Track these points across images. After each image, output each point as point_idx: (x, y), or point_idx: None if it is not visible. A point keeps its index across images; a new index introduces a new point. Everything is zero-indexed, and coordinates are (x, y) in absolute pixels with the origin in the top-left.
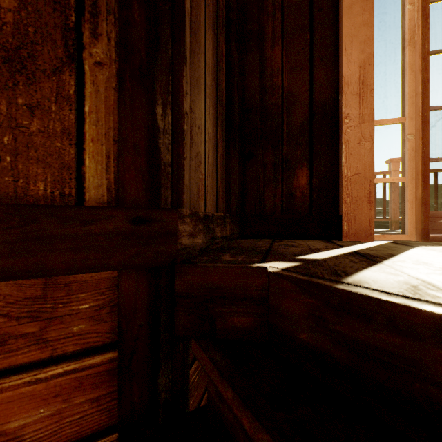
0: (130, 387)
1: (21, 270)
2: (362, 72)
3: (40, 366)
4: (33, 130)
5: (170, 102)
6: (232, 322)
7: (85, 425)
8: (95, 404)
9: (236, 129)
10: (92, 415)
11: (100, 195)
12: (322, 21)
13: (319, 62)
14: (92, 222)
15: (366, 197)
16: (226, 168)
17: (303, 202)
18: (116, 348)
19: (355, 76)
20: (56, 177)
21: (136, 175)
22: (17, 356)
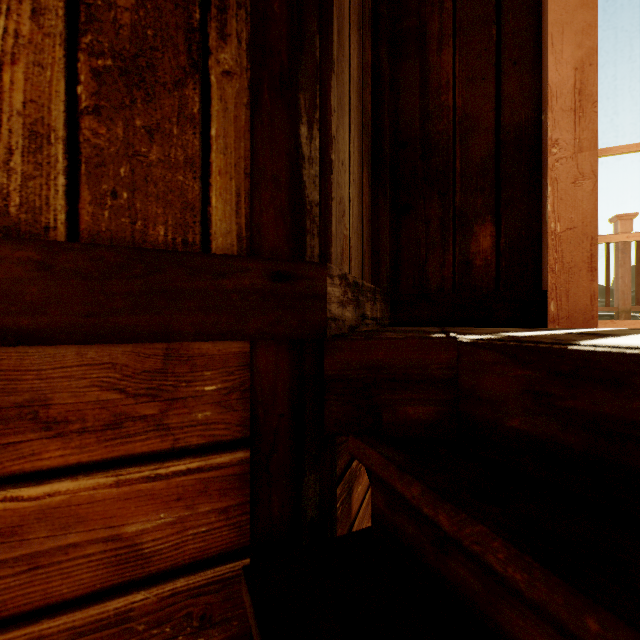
0: (269, 495)
1: (145, 330)
2: (579, 77)
3: (160, 459)
4: (152, 159)
5: (318, 120)
6: (405, 414)
7: (212, 541)
8: (223, 516)
9: (387, 171)
10: (220, 530)
11: (229, 244)
12: (515, 6)
13: (510, 67)
14: (224, 276)
15: (585, 262)
16: (372, 226)
17: (486, 274)
18: (248, 446)
19: (567, 83)
20: (179, 220)
21: (275, 216)
22: (135, 443)
